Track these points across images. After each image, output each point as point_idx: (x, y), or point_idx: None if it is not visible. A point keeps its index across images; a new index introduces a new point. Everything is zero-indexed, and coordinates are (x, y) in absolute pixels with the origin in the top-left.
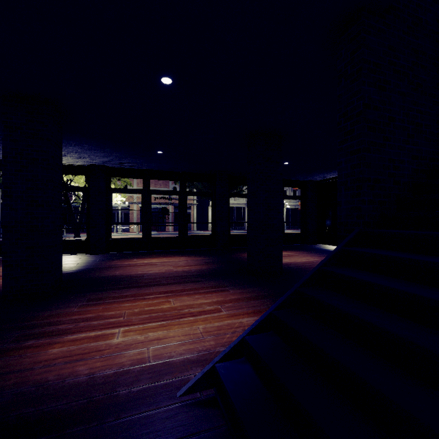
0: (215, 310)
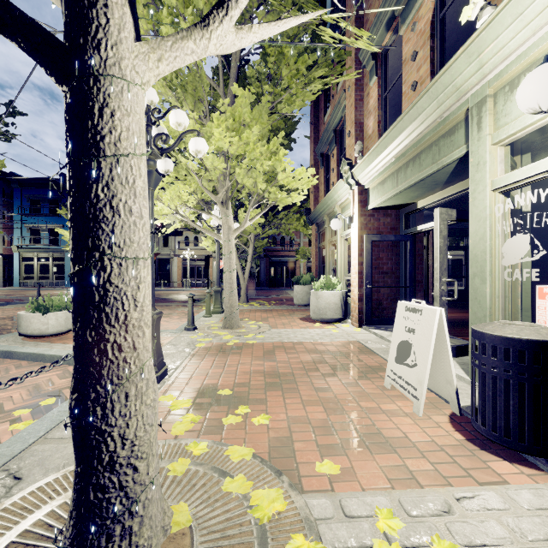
0: None
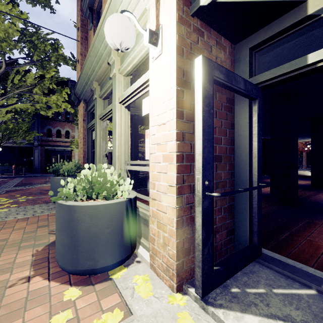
0: None
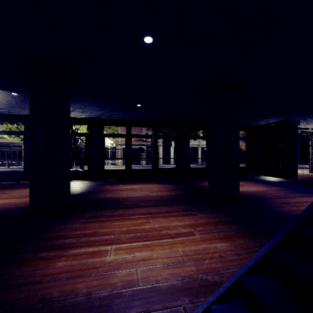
0: (189, 233)
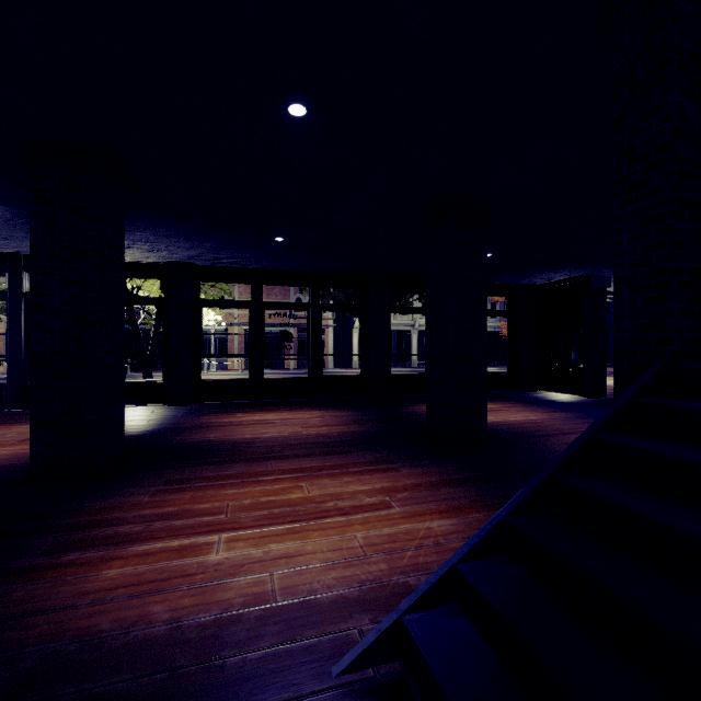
0: (381, 504)
